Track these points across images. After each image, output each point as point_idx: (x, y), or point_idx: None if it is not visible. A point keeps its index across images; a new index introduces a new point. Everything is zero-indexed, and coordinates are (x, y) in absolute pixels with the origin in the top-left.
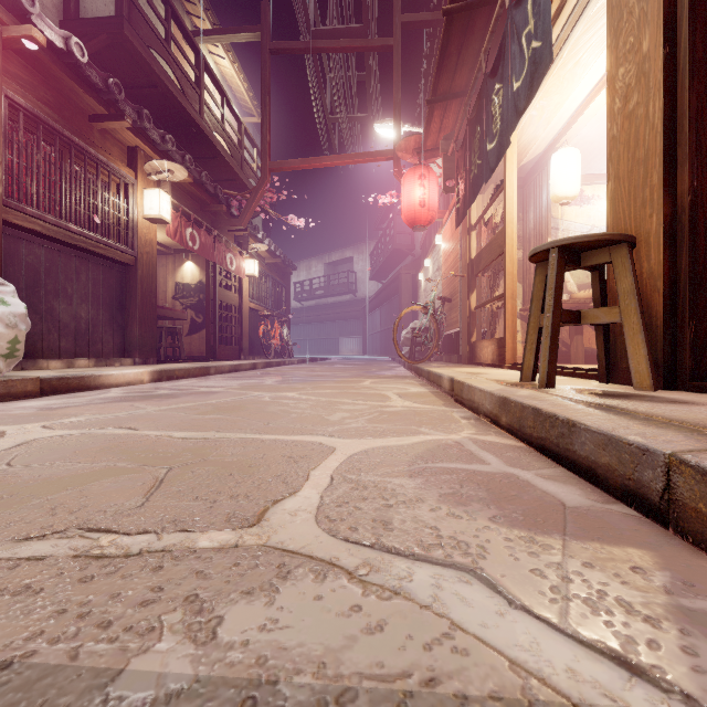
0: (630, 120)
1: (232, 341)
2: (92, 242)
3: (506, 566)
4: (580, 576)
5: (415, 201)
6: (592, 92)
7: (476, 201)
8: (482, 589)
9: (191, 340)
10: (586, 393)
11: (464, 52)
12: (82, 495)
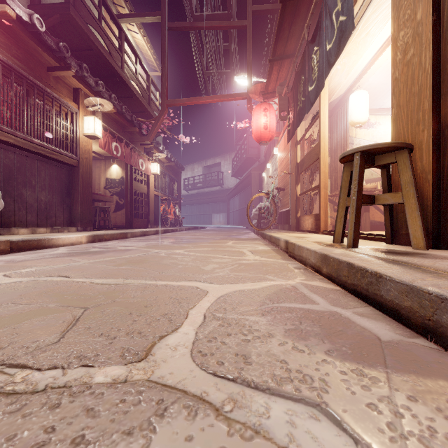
0: (408, 67)
1: (143, 216)
2: (48, 150)
3: (346, 400)
4: (409, 410)
5: (261, 125)
6: (377, 53)
7: (300, 125)
8: (329, 426)
9: (116, 215)
10: (381, 252)
11: (293, 28)
12: (14, 332)
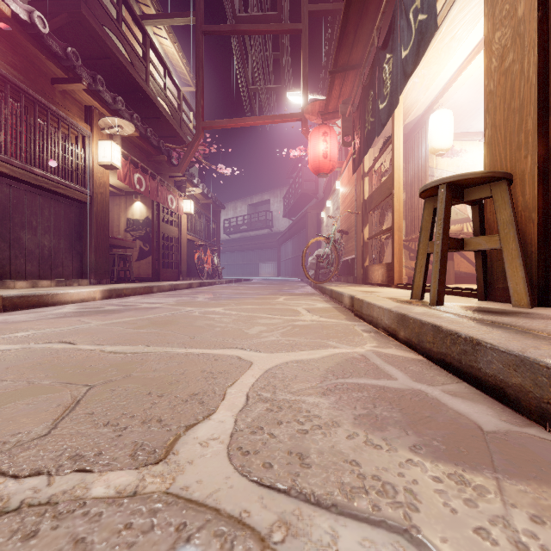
0: (506, 76)
1: (173, 266)
2: (53, 183)
3: (444, 522)
4: (535, 539)
5: (320, 153)
6: (464, 63)
7: (368, 153)
8: None
9: (140, 265)
10: (473, 310)
11: (360, 31)
12: None
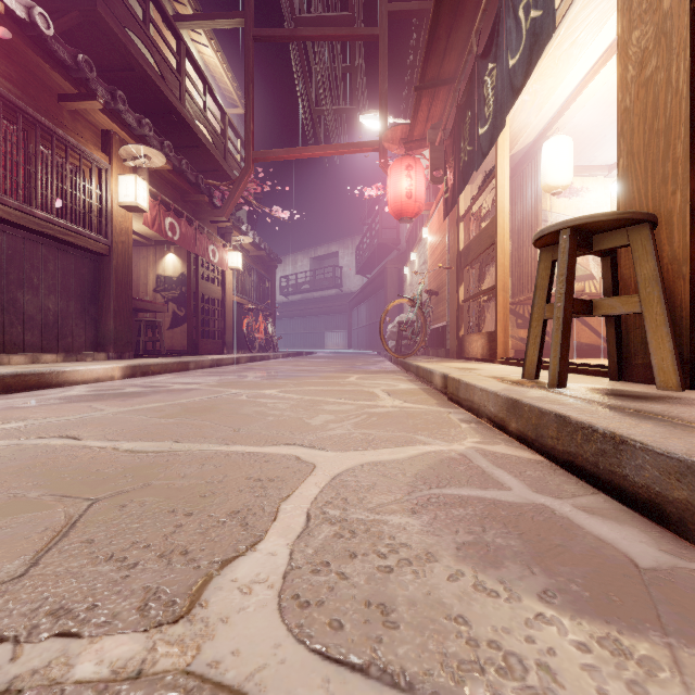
0: (646, 88)
1: (215, 335)
2: (60, 229)
3: None
4: None
5: (402, 192)
6: (587, 76)
7: (464, 192)
8: None
9: (173, 334)
10: (607, 395)
11: (453, 35)
12: None
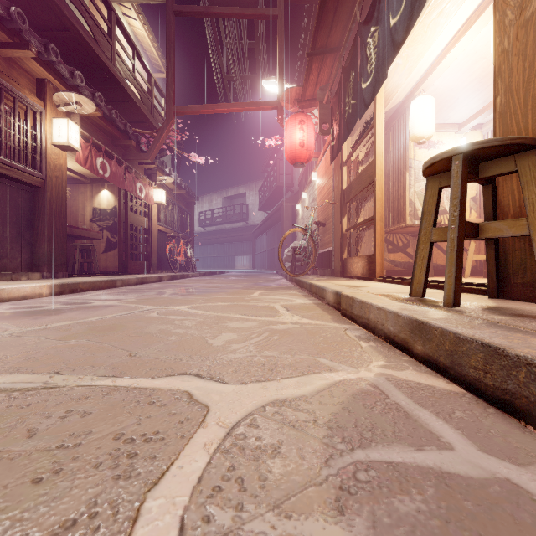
0: (526, 29)
1: (142, 258)
2: None
3: None
4: None
5: (296, 142)
6: (448, 44)
7: (347, 142)
8: None
9: (107, 257)
10: (510, 315)
11: (339, 9)
12: None
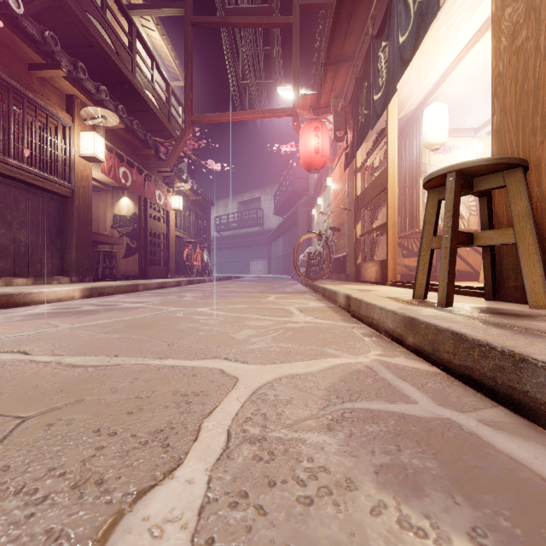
0: (518, 56)
1: (161, 263)
2: (30, 175)
3: None
4: None
5: (311, 149)
6: (460, 54)
7: (361, 148)
8: None
9: (127, 262)
10: (490, 313)
11: (353, 21)
12: None
